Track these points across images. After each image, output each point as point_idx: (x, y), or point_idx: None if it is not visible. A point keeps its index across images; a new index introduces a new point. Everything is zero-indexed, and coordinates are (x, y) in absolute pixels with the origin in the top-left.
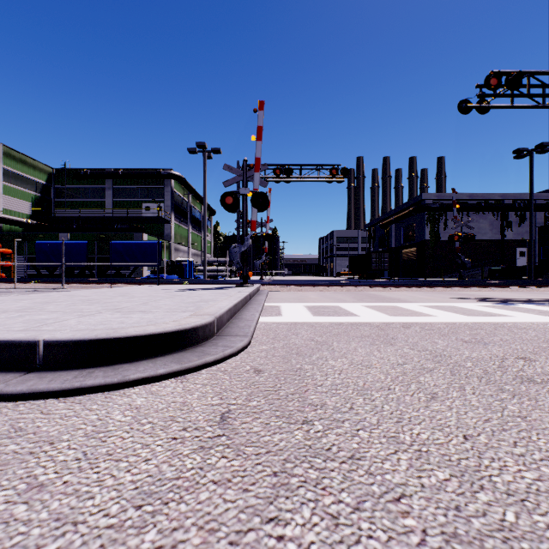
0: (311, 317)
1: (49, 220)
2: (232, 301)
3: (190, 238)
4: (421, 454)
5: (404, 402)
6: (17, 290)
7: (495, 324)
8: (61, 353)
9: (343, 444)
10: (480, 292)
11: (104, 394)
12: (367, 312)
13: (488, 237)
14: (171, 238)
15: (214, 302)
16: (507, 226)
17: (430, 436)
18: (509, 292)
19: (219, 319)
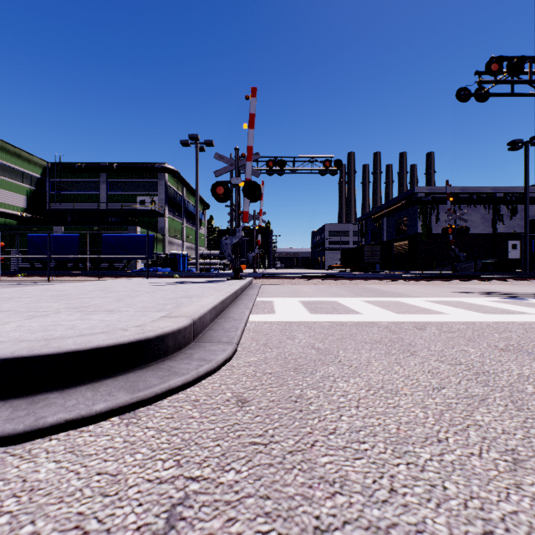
0: (308, 315)
1: (44, 214)
2: (219, 297)
3: (184, 231)
4: None
5: (475, 474)
6: (1, 283)
7: (522, 324)
8: None
9: None
10: (480, 286)
11: None
12: (369, 309)
13: (480, 230)
14: (165, 231)
15: (198, 298)
16: (499, 219)
17: None
18: (509, 285)
19: (198, 321)
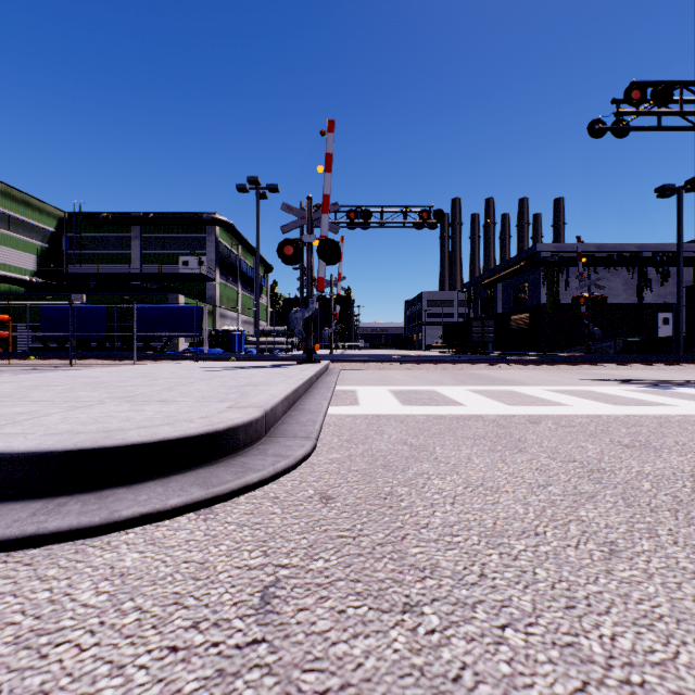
0: (400, 407)
1: (59, 279)
2: (291, 385)
3: (240, 301)
4: (634, 692)
5: (568, 562)
6: (11, 368)
7: (657, 418)
8: (18, 473)
9: (482, 665)
10: (618, 371)
11: (75, 544)
12: (475, 400)
13: (621, 299)
14: (215, 300)
15: (265, 386)
16: (646, 285)
17: (635, 642)
18: (655, 370)
19: (270, 413)
